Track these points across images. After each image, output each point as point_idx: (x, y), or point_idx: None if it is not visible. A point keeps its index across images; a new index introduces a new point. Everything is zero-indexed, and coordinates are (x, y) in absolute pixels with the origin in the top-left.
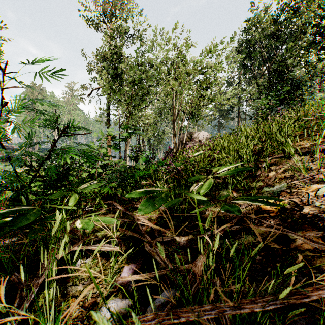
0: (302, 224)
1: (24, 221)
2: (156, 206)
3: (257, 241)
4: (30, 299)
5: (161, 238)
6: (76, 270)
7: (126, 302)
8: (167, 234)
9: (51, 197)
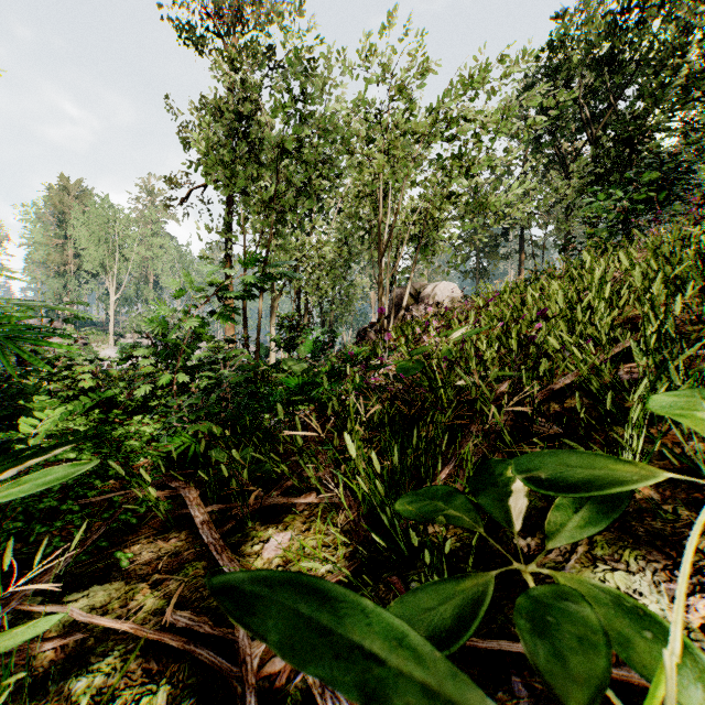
0: None
1: None
2: None
3: None
4: None
5: None
6: None
7: None
8: None
9: None
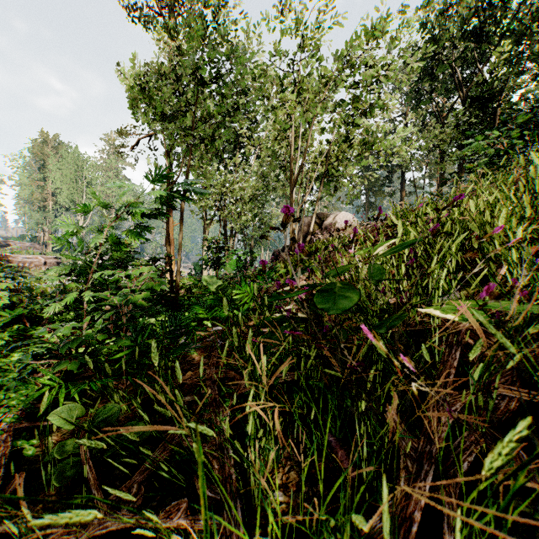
0: None
1: None
2: None
3: None
4: None
5: None
6: None
7: None
8: None
9: None
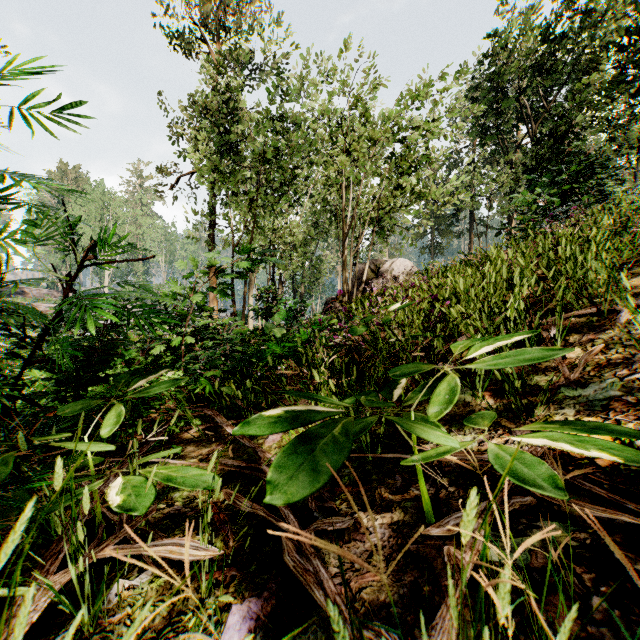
0: None
1: None
2: (317, 472)
3: (579, 544)
4: None
5: (325, 524)
6: (109, 612)
7: None
8: (339, 505)
9: (61, 412)
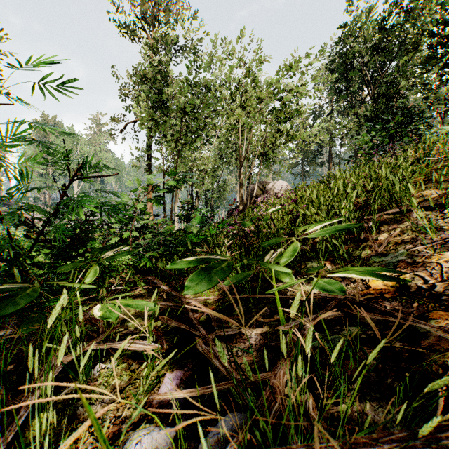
0: (436, 310)
1: (10, 305)
2: (213, 282)
3: (367, 337)
4: (15, 429)
5: (221, 332)
6: (94, 380)
7: (166, 433)
8: (231, 325)
9: (59, 270)
